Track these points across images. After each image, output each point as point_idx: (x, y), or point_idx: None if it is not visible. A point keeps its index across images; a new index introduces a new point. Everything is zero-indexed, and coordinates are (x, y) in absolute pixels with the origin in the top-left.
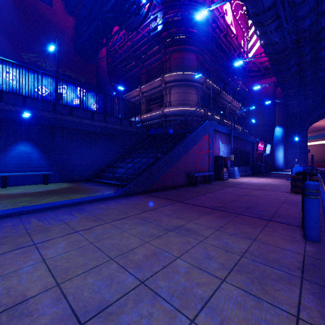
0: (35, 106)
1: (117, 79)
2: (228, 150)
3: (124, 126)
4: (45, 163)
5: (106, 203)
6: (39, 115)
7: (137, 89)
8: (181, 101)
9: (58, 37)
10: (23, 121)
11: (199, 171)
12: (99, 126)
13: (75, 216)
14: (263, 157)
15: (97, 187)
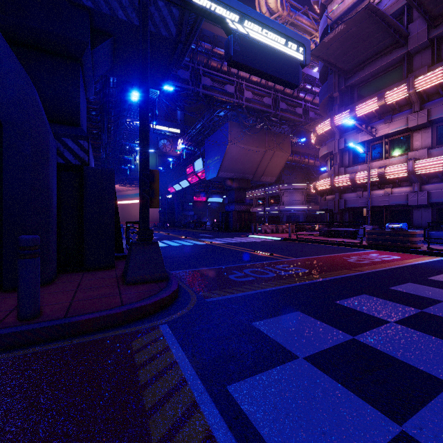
0: None
1: None
2: None
3: None
4: None
5: None
6: None
7: None
8: None
9: None
10: None
11: None
12: None
13: None
14: None
15: None
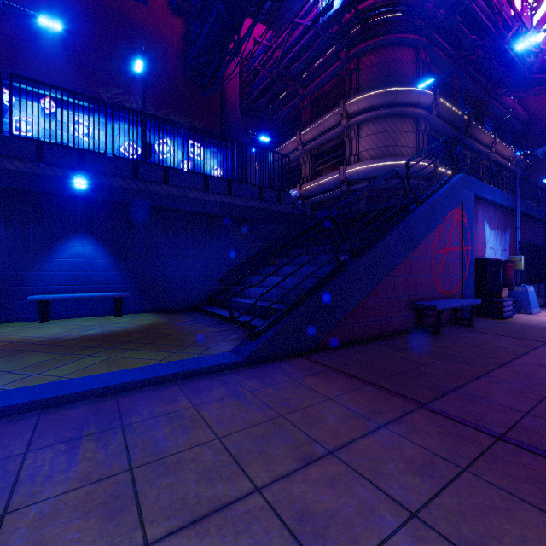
0: (101, 169)
1: (259, 126)
2: (504, 245)
3: (267, 201)
4: (119, 275)
5: (201, 390)
6: (108, 185)
7: (293, 138)
8: (382, 149)
9: (157, 57)
10: (78, 196)
11: (441, 295)
12: (218, 202)
13: (72, 460)
14: None
15: (204, 329)
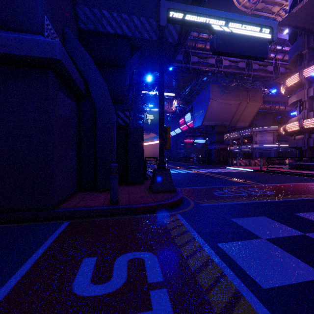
0: None
1: None
2: None
3: None
4: None
5: None
6: None
7: None
8: None
9: None
10: None
11: None
12: None
13: None
14: None
15: None
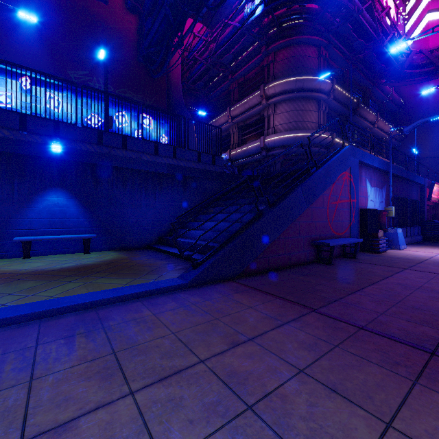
0: (73, 136)
1: (197, 103)
2: (381, 199)
3: (204, 163)
4: (87, 221)
5: (158, 304)
6: (78, 149)
7: (225, 113)
8: (293, 124)
9: (115, 46)
10: (54, 158)
11: (334, 236)
12: (166, 164)
13: (71, 349)
14: (438, 211)
15: (156, 262)
